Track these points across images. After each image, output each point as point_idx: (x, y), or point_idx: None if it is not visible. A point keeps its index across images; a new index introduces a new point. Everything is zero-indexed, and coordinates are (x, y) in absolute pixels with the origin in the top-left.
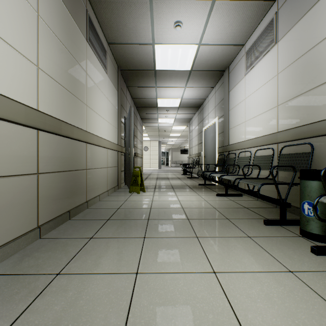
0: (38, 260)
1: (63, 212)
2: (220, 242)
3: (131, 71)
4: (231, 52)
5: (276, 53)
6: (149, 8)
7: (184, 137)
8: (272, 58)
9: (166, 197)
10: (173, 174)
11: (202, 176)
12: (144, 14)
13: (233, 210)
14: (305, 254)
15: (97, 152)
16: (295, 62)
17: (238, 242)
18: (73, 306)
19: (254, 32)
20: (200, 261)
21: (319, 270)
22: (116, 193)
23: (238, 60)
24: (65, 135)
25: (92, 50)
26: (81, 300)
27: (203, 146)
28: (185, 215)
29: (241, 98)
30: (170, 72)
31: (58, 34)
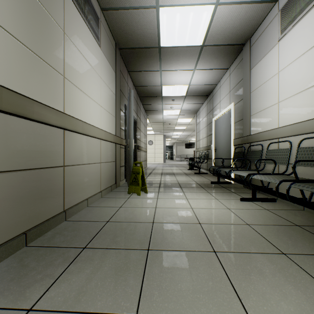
0: None
1: (12, 236)
2: None
3: (132, 49)
4: (257, 14)
5: None
6: None
7: (189, 130)
8: None
9: (174, 201)
10: (179, 169)
11: (217, 173)
12: None
13: (280, 230)
14: None
15: (84, 143)
16: None
17: None
18: None
19: None
20: None
21: None
22: (112, 194)
23: (266, 24)
24: (12, 112)
25: (75, 5)
26: None
27: (213, 138)
28: (207, 240)
29: (271, 72)
30: (177, 49)
31: None
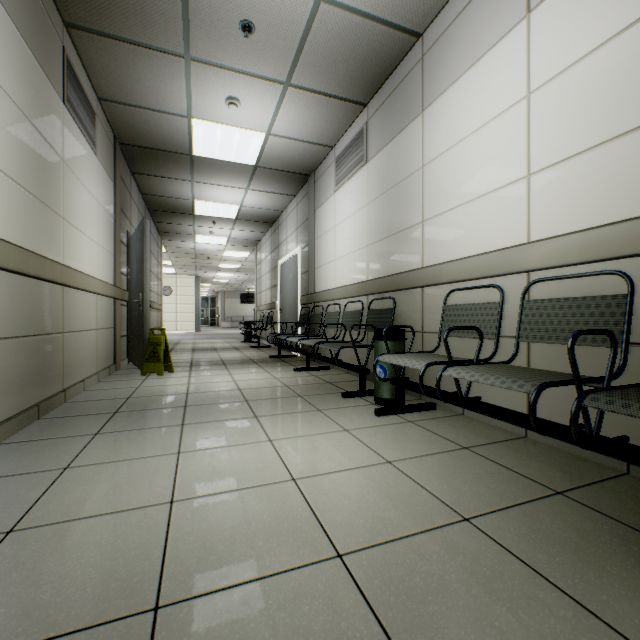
0: (22, 463)
1: (29, 406)
2: (284, 418)
3: (144, 148)
4: (317, 152)
5: (367, 176)
6: (184, 69)
7: (247, 271)
8: (363, 181)
9: (214, 377)
10: (226, 341)
11: (275, 342)
12: (176, 75)
13: (312, 386)
14: (368, 417)
15: (80, 302)
16: (383, 196)
17: (305, 415)
18: (107, 483)
19: (345, 135)
20: (257, 434)
21: (372, 426)
22: (116, 378)
23: (327, 166)
24: (34, 275)
25: (73, 117)
26: (114, 478)
27: (279, 291)
28: (243, 397)
29: (330, 224)
30: (220, 163)
31: (21, 104)
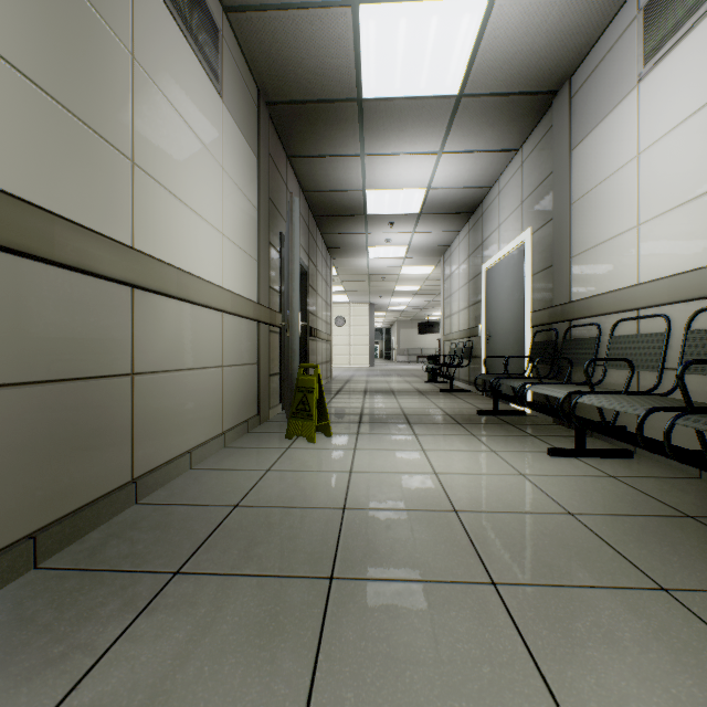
0: None
1: (0, 546)
2: None
3: (296, 105)
4: (588, 19)
5: None
6: None
7: (427, 293)
8: None
9: (394, 457)
10: (404, 380)
11: (494, 391)
12: None
13: (649, 527)
14: None
15: (182, 320)
16: None
17: None
18: None
19: None
20: None
21: None
22: (251, 440)
23: (609, 44)
24: None
25: None
26: None
27: (484, 310)
28: (475, 553)
29: (620, 155)
30: (401, 105)
31: None
